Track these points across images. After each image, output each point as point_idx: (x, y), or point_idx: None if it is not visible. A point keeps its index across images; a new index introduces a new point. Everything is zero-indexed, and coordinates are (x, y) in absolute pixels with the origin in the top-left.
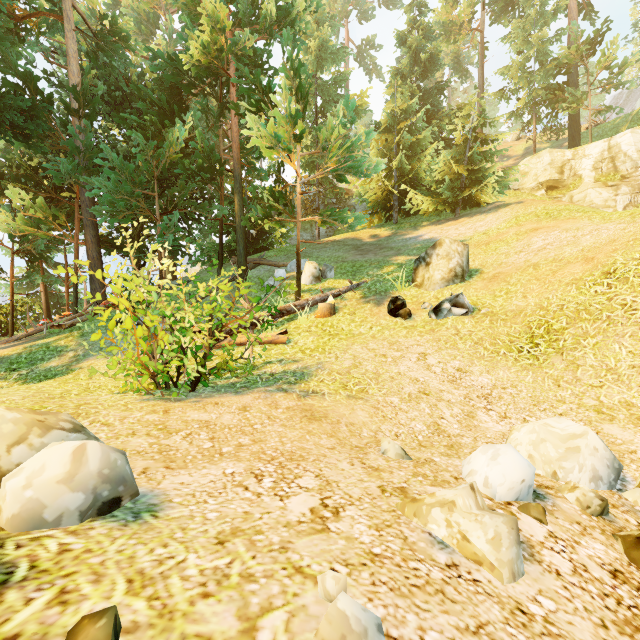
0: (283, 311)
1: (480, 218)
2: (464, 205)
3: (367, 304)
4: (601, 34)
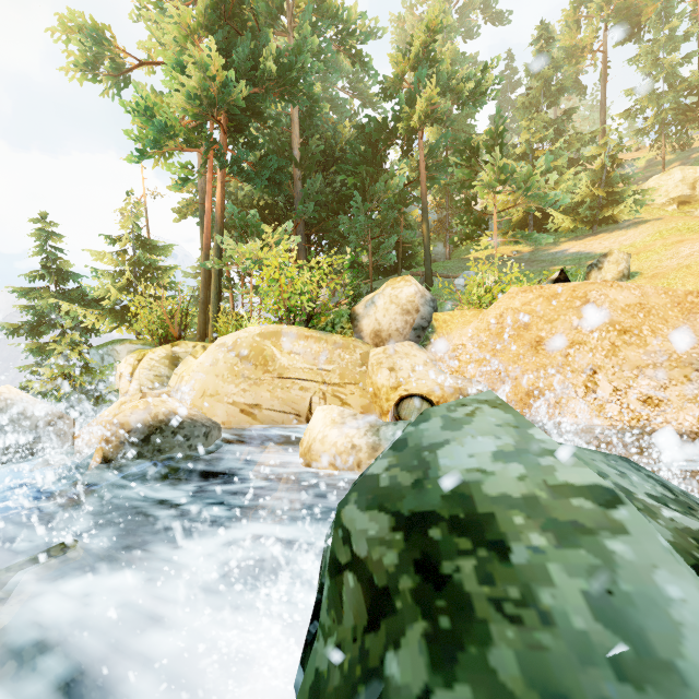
0: None
1: (621, 233)
2: (600, 222)
3: None
4: None
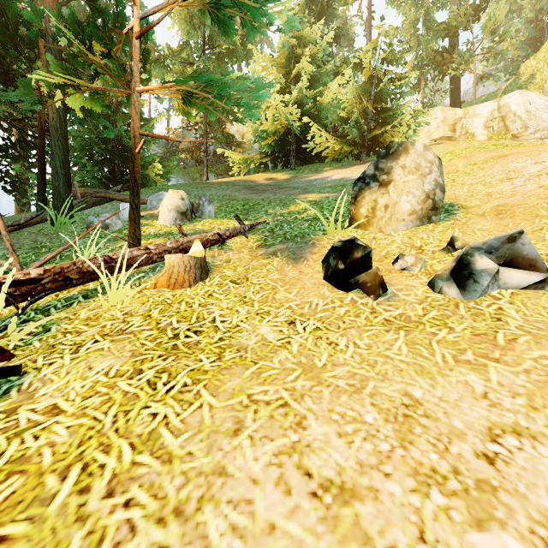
0: (68, 273)
1: None
2: (369, 151)
3: (272, 258)
4: (486, 1)
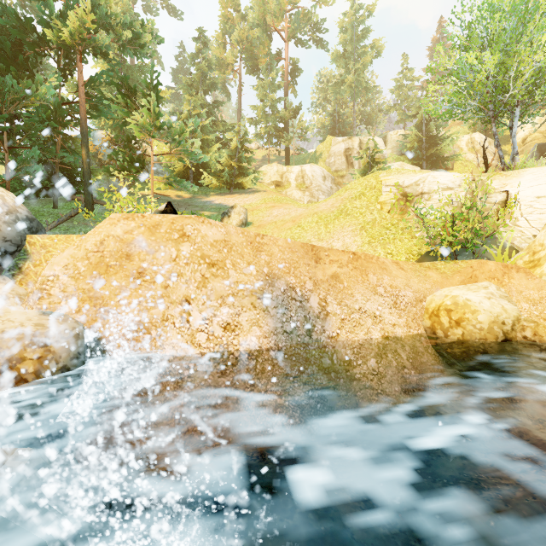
0: None
1: (246, 196)
2: (235, 186)
3: None
4: (298, 109)
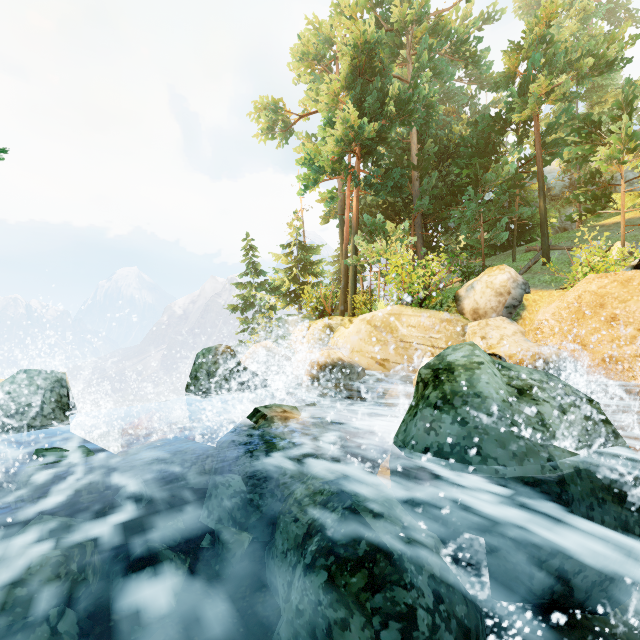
0: None
1: None
2: None
3: None
4: None
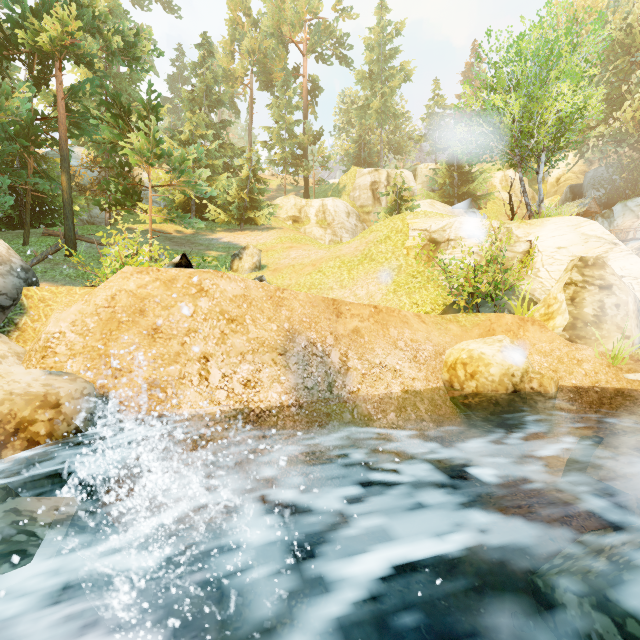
0: None
1: (259, 233)
2: (246, 221)
3: None
4: (319, 135)
